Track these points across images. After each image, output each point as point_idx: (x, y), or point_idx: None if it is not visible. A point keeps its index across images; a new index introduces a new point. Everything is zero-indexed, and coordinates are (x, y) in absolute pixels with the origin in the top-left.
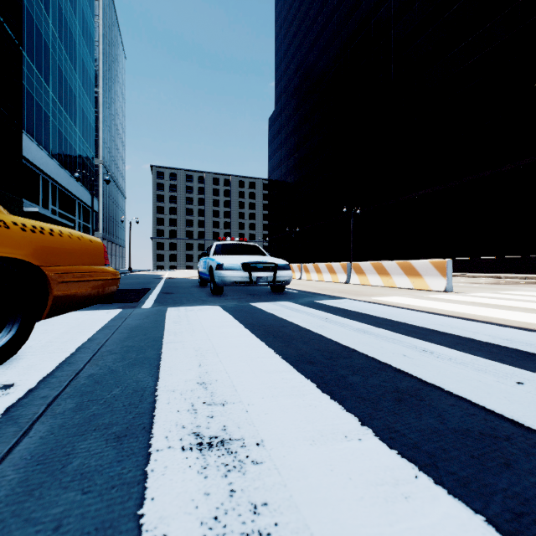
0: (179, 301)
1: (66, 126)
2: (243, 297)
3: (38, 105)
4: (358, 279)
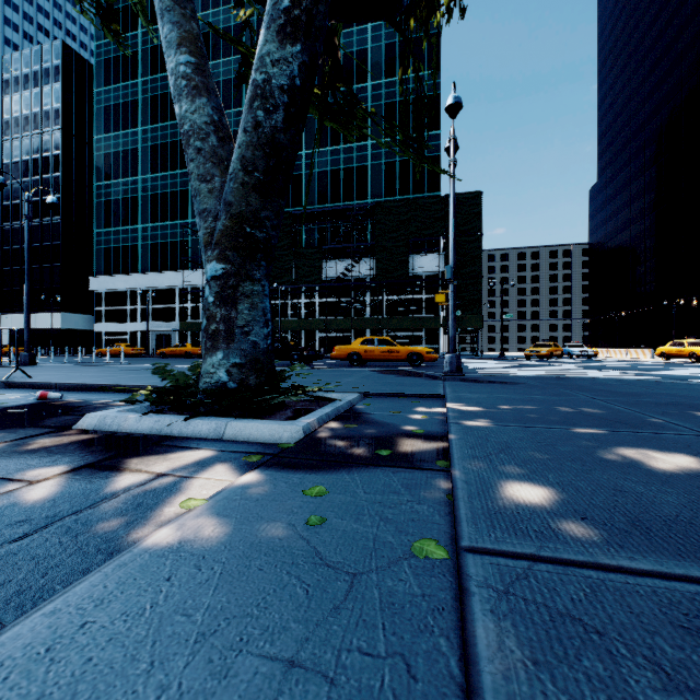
0: None
1: None
2: None
3: None
4: (629, 356)
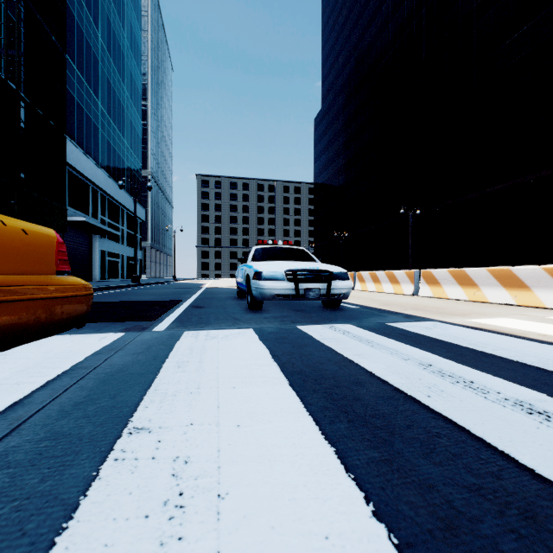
0: (206, 319)
1: (115, 138)
2: (287, 315)
3: (87, 118)
4: (430, 290)
